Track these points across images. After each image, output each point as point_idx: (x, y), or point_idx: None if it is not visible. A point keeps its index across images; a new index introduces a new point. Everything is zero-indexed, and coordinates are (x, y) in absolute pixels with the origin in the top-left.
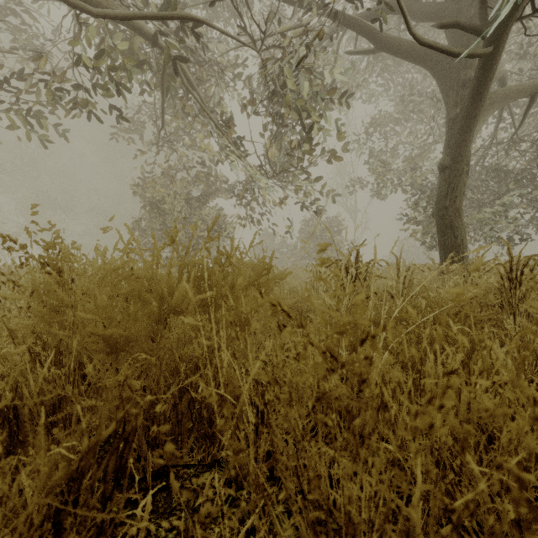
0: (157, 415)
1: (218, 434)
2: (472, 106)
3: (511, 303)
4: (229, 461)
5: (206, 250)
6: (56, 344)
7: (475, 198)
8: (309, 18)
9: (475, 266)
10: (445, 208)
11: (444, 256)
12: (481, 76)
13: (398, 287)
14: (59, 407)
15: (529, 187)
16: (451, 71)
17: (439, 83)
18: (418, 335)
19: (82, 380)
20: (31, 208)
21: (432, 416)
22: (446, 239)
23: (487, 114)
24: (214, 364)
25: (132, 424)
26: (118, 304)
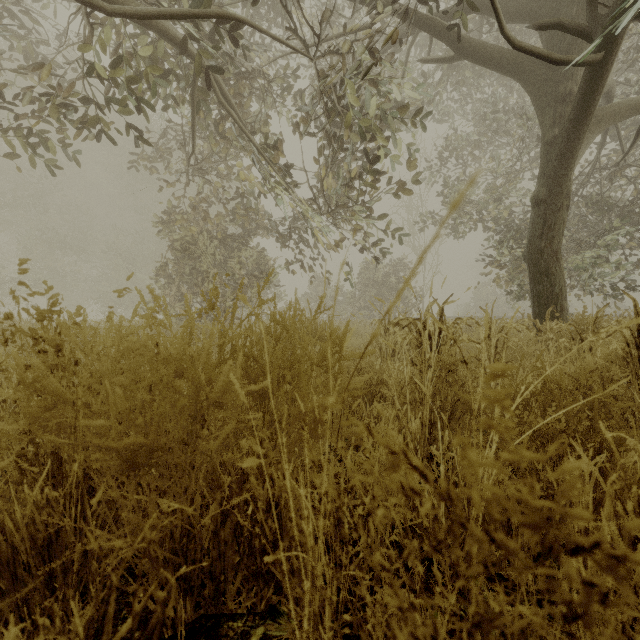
0: (192, 547)
1: (275, 570)
2: (575, 126)
3: (639, 377)
4: (292, 619)
5: (256, 317)
6: (54, 448)
7: (571, 237)
8: (376, 18)
9: (582, 324)
10: (539, 250)
11: (538, 309)
12: (587, 88)
13: (489, 351)
14: (56, 540)
15: (636, 223)
16: (548, 84)
17: (532, 98)
18: (536, 429)
19: (90, 493)
20: (19, 265)
21: (594, 574)
22: (541, 289)
23: (591, 136)
24: (269, 474)
25: (157, 616)
26: (138, 397)
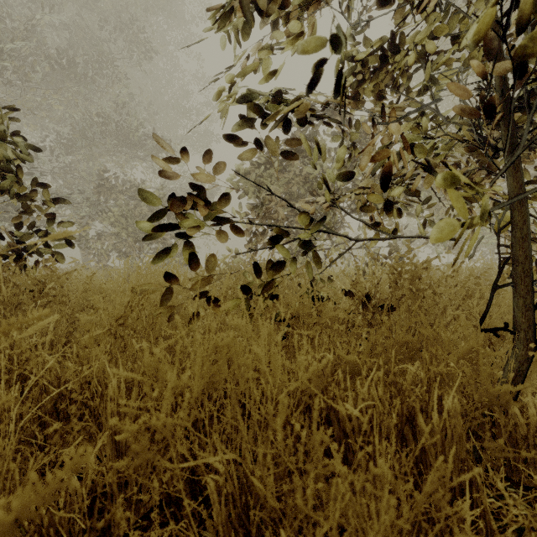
0: None
1: None
2: None
3: None
4: None
5: None
6: None
7: None
8: None
9: None
10: None
11: None
12: None
13: None
14: None
15: None
16: None
17: None
18: None
19: None
20: None
21: None
22: None
23: None
24: None
25: None
26: None
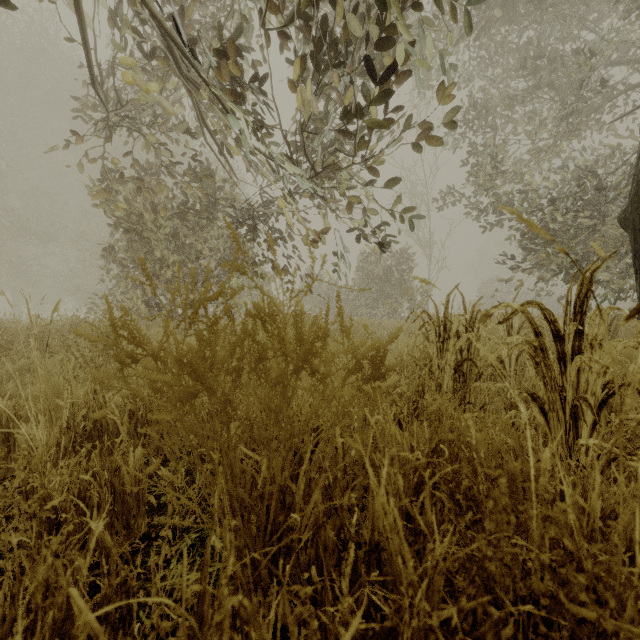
0: None
1: None
2: None
3: None
4: None
5: None
6: None
7: None
8: None
9: None
10: None
11: None
12: None
13: None
14: None
15: None
16: None
17: None
18: None
19: None
20: None
21: None
22: None
23: None
24: None
25: None
26: None
